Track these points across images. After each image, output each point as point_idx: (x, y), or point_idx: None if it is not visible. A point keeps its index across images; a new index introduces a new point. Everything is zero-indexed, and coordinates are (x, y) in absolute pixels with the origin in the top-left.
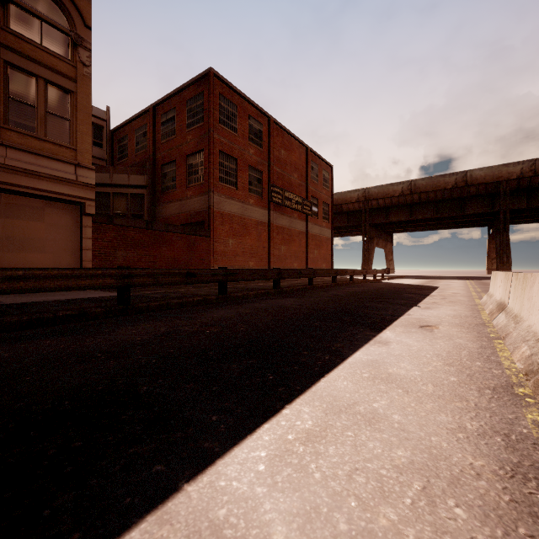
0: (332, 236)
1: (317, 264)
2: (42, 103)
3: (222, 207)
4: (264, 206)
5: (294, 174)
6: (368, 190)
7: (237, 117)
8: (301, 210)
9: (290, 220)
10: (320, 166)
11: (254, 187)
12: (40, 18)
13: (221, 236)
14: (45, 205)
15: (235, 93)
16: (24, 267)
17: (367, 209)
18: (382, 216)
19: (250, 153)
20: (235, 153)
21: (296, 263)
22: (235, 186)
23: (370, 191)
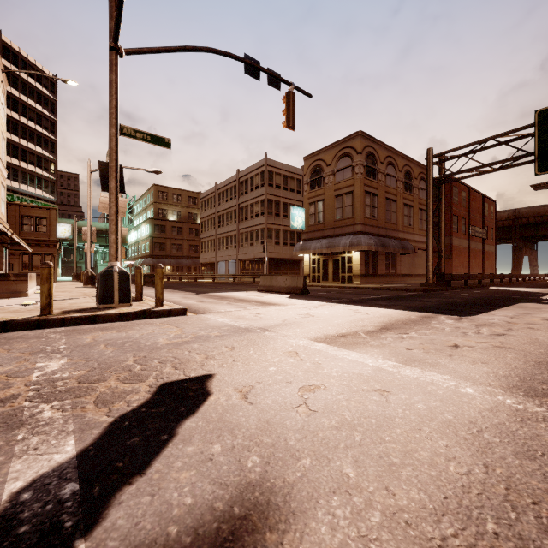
0: (495, 250)
1: (487, 271)
2: (423, 218)
3: (453, 243)
4: (466, 238)
5: (477, 215)
6: (518, 211)
7: (457, 194)
8: (482, 237)
9: (476, 244)
10: (489, 204)
11: (462, 228)
12: (422, 189)
13: (453, 257)
14: (421, 252)
15: (457, 182)
16: (419, 273)
17: (517, 225)
18: (532, 230)
19: (461, 211)
20: (457, 213)
21: (478, 270)
22: (456, 230)
23: (521, 211)
